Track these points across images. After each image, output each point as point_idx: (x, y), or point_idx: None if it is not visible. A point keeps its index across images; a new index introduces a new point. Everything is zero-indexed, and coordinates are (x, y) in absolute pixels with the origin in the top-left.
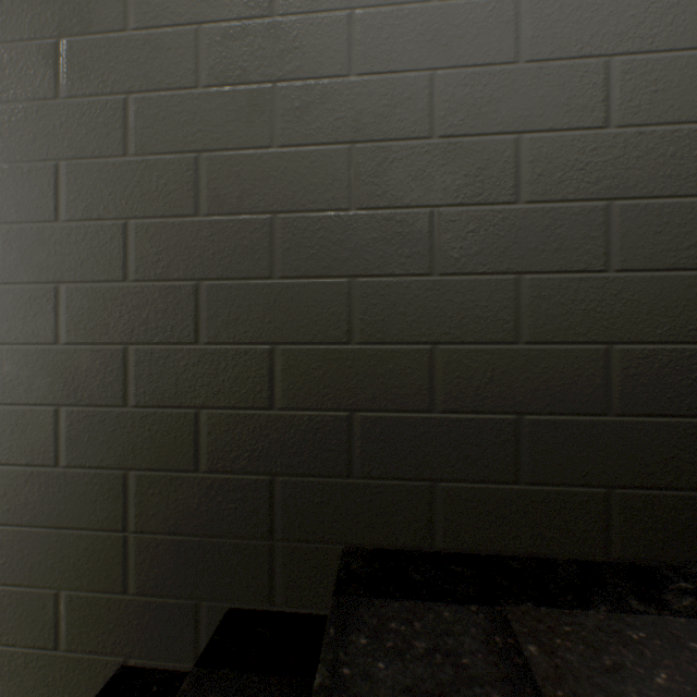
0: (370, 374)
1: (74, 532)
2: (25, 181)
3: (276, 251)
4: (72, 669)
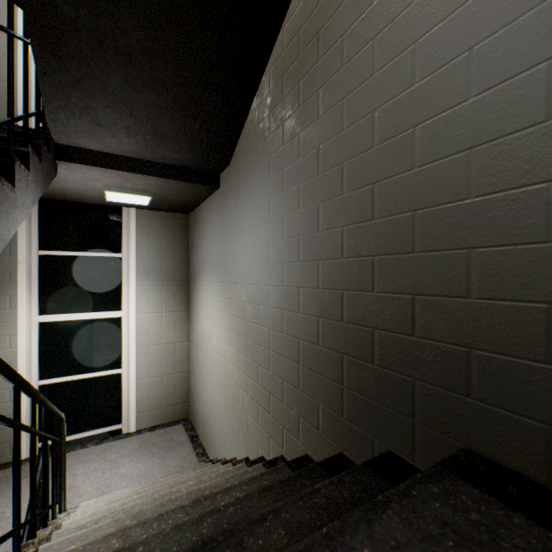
0: (485, 322)
1: (324, 377)
2: (308, 215)
3: (415, 235)
4: (323, 442)
